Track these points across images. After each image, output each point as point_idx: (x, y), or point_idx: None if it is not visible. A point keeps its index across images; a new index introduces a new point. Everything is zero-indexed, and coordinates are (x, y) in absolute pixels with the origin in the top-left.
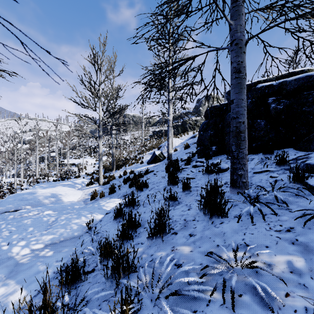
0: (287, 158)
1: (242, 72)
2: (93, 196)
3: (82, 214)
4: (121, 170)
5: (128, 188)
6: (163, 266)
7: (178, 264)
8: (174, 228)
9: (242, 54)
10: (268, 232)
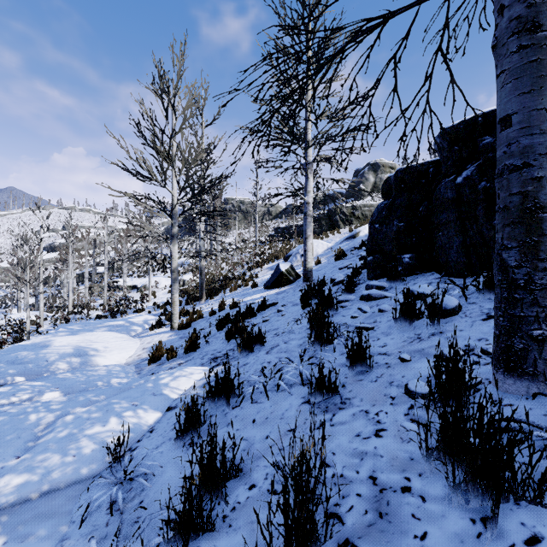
0: None
1: (543, 29)
2: (155, 355)
3: (113, 409)
4: (216, 298)
5: (225, 340)
6: None
7: None
8: (343, 518)
9: None
10: None
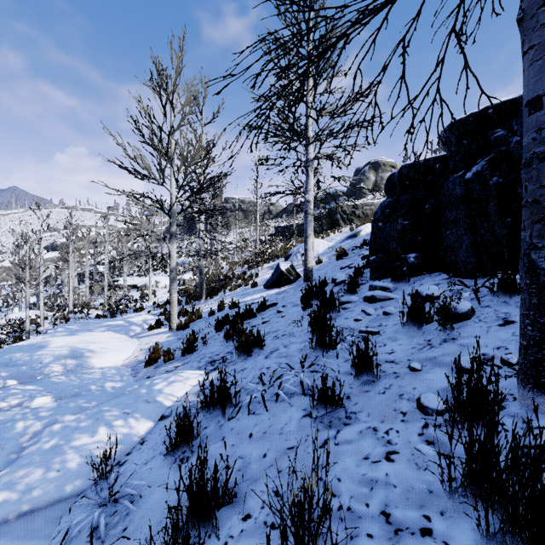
0: None
1: None
2: (152, 357)
3: (103, 418)
4: (216, 298)
5: (223, 342)
6: None
7: None
8: None
9: None
10: None
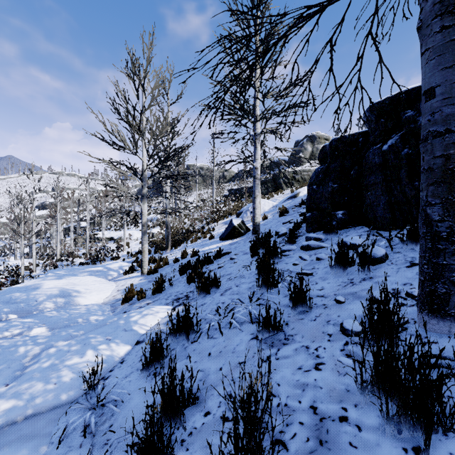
0: None
1: None
2: (127, 296)
3: (90, 343)
4: (180, 248)
5: (186, 283)
6: None
7: None
8: (287, 445)
9: None
10: None
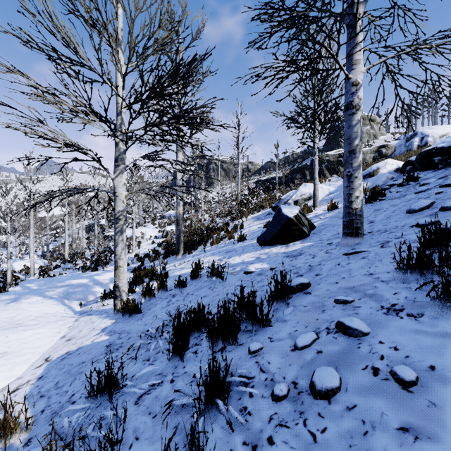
0: None
1: None
2: None
3: None
4: (195, 253)
5: None
6: None
7: None
8: None
9: None
10: None
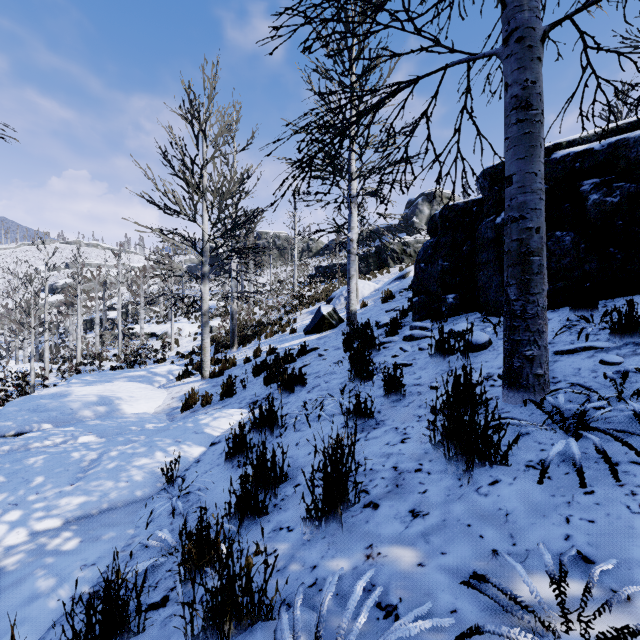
0: (635, 318)
1: (535, 107)
2: (188, 402)
3: (157, 445)
4: (250, 346)
5: (263, 385)
6: (346, 612)
7: (388, 606)
8: (369, 491)
9: (535, 62)
10: (639, 520)
